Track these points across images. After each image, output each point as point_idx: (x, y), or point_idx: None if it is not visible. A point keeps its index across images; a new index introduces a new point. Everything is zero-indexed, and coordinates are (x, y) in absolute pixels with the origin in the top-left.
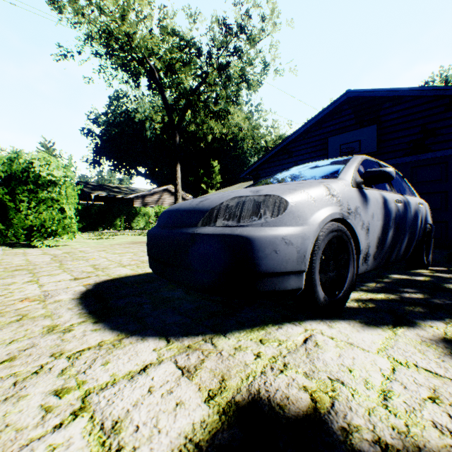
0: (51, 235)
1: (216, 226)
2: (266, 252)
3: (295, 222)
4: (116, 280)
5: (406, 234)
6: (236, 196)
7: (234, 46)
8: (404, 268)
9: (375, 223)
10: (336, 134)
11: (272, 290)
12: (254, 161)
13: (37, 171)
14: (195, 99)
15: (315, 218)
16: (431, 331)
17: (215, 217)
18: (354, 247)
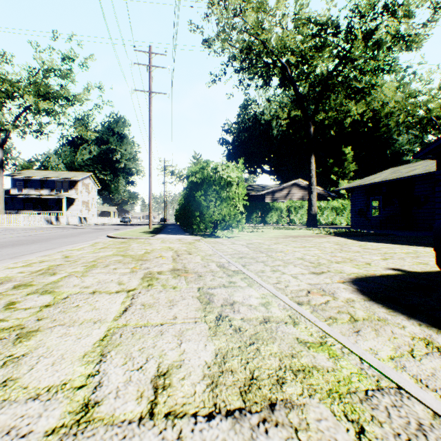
0: (227, 228)
1: None
2: None
3: None
4: (367, 280)
5: None
6: None
7: (385, 4)
8: None
9: None
10: None
11: None
12: (402, 139)
13: (221, 175)
14: (333, 82)
15: None
16: None
17: None
18: None
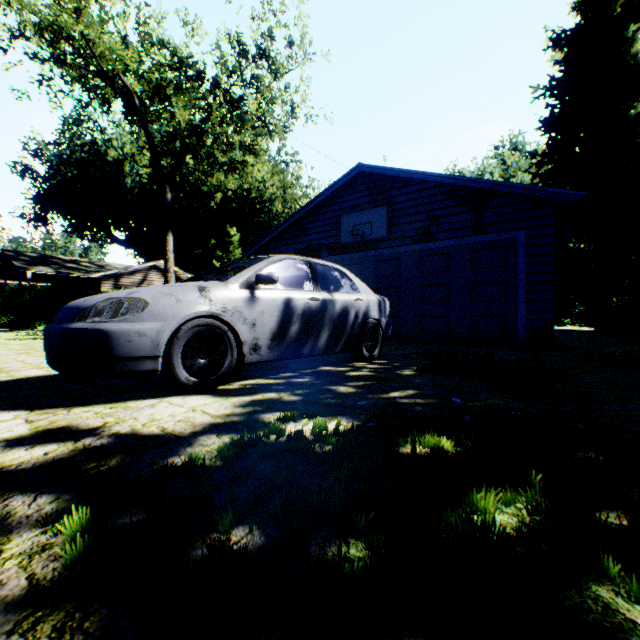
0: None
1: (87, 322)
2: (121, 342)
3: (154, 318)
4: (18, 380)
5: (326, 329)
6: (113, 297)
7: (251, 76)
8: (350, 362)
9: (267, 319)
10: (349, 213)
11: (128, 371)
12: None
13: None
14: (195, 143)
15: (176, 316)
16: (256, 397)
17: (90, 314)
18: (233, 339)
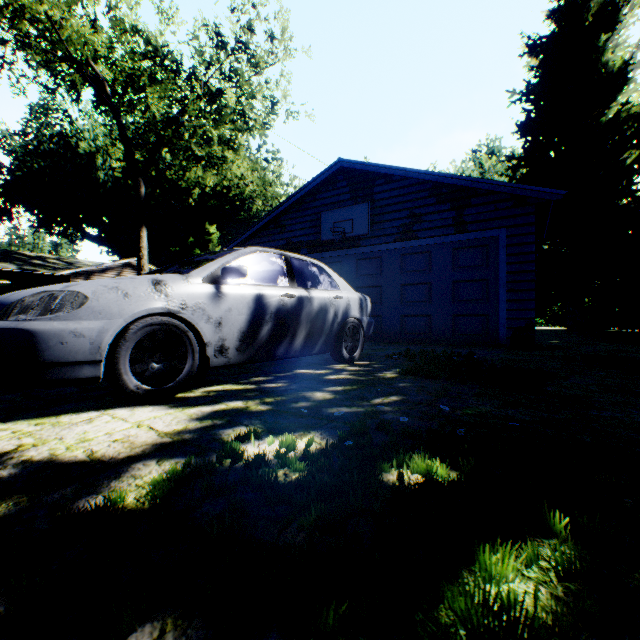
0: None
1: (9, 320)
2: (51, 344)
3: (95, 316)
4: None
5: (303, 328)
6: (45, 291)
7: (230, 69)
8: (329, 364)
9: (235, 317)
10: (329, 209)
11: (61, 379)
12: None
13: None
14: (170, 136)
15: (123, 313)
16: (218, 407)
17: (15, 311)
18: (195, 340)
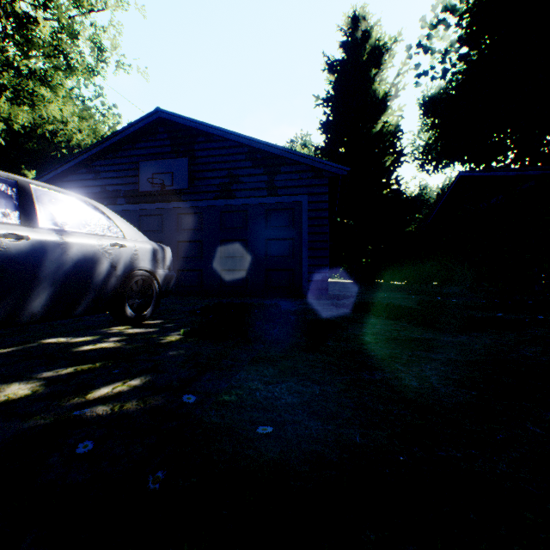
0: None
1: None
2: None
3: None
4: None
5: (47, 283)
6: None
7: None
8: (109, 326)
9: None
10: (148, 159)
11: None
12: None
13: None
14: None
15: None
16: None
17: None
18: None
